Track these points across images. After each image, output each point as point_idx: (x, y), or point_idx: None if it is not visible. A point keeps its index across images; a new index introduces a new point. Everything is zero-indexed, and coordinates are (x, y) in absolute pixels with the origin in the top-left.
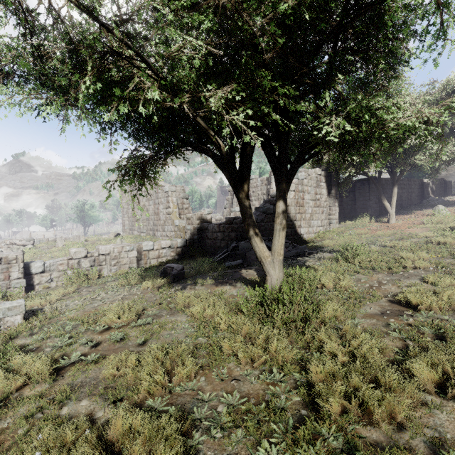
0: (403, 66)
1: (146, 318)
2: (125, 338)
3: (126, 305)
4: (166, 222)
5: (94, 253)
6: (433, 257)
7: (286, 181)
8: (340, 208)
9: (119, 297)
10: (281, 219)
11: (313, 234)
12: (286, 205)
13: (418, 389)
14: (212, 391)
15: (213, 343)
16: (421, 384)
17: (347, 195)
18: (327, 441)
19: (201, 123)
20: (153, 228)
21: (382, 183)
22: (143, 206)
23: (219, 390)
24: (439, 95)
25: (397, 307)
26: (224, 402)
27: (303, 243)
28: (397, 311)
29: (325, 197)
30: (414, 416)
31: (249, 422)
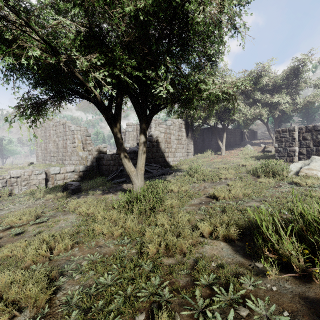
0: (218, 58)
1: (43, 218)
2: (23, 232)
3: (27, 210)
4: (72, 154)
5: (6, 176)
6: (237, 173)
7: (145, 122)
8: (195, 146)
9: (24, 207)
10: (142, 147)
11: (176, 162)
12: (146, 138)
13: (198, 235)
14: (81, 254)
15: (89, 228)
16: (201, 233)
17: (199, 138)
18: (142, 267)
19: (80, 78)
20: (62, 158)
21: (219, 130)
22: (54, 141)
23: (86, 254)
24: (247, 79)
25: (209, 199)
26: (87, 259)
27: (170, 167)
28: (208, 201)
29: (185, 138)
30: (193, 249)
31: (98, 265)
